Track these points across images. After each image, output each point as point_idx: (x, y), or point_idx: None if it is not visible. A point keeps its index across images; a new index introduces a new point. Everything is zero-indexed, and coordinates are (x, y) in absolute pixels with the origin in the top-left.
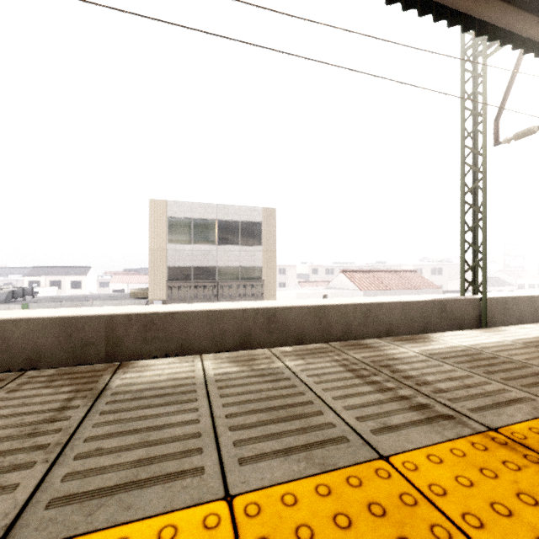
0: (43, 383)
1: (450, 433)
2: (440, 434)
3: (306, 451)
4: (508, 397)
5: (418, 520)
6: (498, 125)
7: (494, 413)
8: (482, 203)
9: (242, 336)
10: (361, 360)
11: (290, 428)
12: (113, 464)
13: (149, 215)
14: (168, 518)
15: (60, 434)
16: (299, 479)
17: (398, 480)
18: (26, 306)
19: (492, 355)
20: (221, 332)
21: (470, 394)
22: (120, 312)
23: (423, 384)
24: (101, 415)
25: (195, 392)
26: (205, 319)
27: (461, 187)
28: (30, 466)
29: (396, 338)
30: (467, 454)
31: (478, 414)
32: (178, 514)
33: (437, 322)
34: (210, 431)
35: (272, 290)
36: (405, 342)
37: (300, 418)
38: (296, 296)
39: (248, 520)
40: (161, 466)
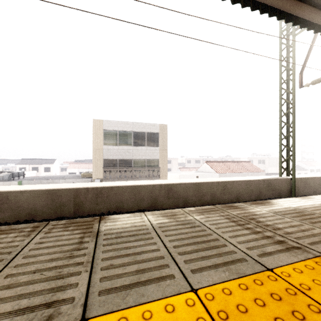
0: (62, 228)
1: (302, 256)
2: (296, 257)
3: (225, 266)
4: None
5: (299, 302)
6: (302, 76)
7: None
8: (292, 122)
9: (152, 200)
10: (236, 215)
11: (212, 253)
12: (123, 273)
13: (92, 128)
14: (166, 301)
15: (86, 256)
16: (228, 281)
17: (282, 281)
18: (20, 182)
19: (311, 213)
20: (140, 198)
21: (305, 235)
22: (82, 187)
23: (277, 229)
24: (104, 246)
25: (150, 233)
26: (131, 190)
27: (279, 112)
28: (79, 274)
29: (252, 202)
30: (315, 268)
31: (314, 246)
32: (171, 298)
33: (266, 192)
34: (168, 255)
35: (165, 173)
36: (258, 205)
37: (215, 248)
38: (178, 176)
39: (209, 301)
40: (150, 274)
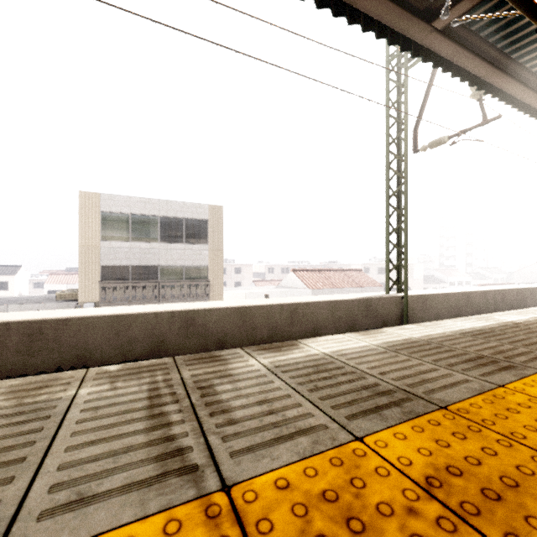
0: None
1: (161, 502)
2: (144, 505)
3: None
4: (301, 425)
5: None
6: (416, 134)
7: (258, 456)
8: (404, 206)
9: (154, 342)
10: (187, 379)
11: None
12: None
13: (79, 208)
14: None
15: None
16: None
17: None
18: None
19: (341, 365)
20: (129, 338)
21: (260, 425)
22: None
23: (219, 413)
24: None
25: None
26: (110, 325)
27: (386, 190)
28: None
29: (263, 346)
30: None
31: (236, 460)
32: None
33: (363, 320)
34: None
35: (219, 290)
36: (267, 351)
37: None
38: (244, 295)
39: None
40: None
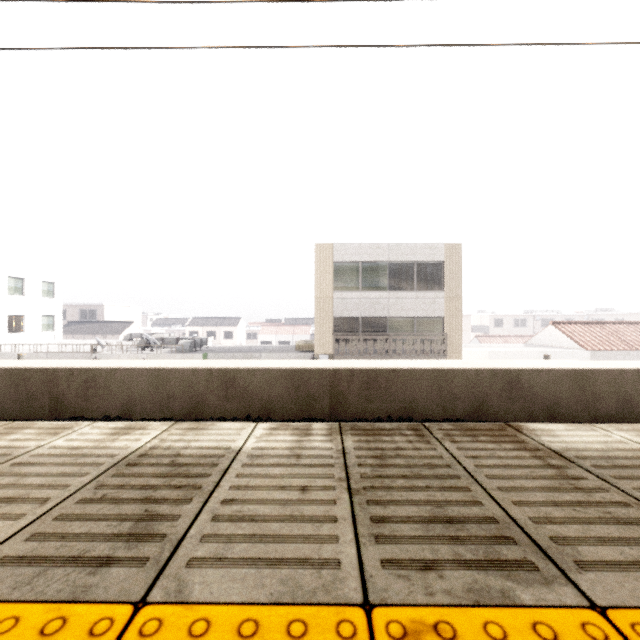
0: (467, 437)
1: None
2: None
3: None
4: None
5: None
6: None
7: None
8: None
9: (475, 402)
10: None
11: None
12: None
13: (315, 261)
14: None
15: (612, 493)
16: None
17: None
18: (205, 355)
19: None
20: (449, 395)
21: None
22: (342, 367)
23: None
24: (618, 480)
25: None
26: (432, 379)
27: None
28: None
29: None
30: None
31: None
32: None
33: None
34: None
35: (457, 347)
36: None
37: None
38: (486, 354)
39: None
40: None
